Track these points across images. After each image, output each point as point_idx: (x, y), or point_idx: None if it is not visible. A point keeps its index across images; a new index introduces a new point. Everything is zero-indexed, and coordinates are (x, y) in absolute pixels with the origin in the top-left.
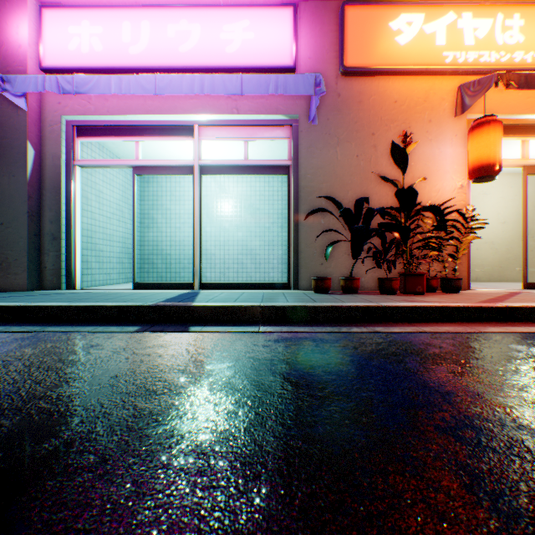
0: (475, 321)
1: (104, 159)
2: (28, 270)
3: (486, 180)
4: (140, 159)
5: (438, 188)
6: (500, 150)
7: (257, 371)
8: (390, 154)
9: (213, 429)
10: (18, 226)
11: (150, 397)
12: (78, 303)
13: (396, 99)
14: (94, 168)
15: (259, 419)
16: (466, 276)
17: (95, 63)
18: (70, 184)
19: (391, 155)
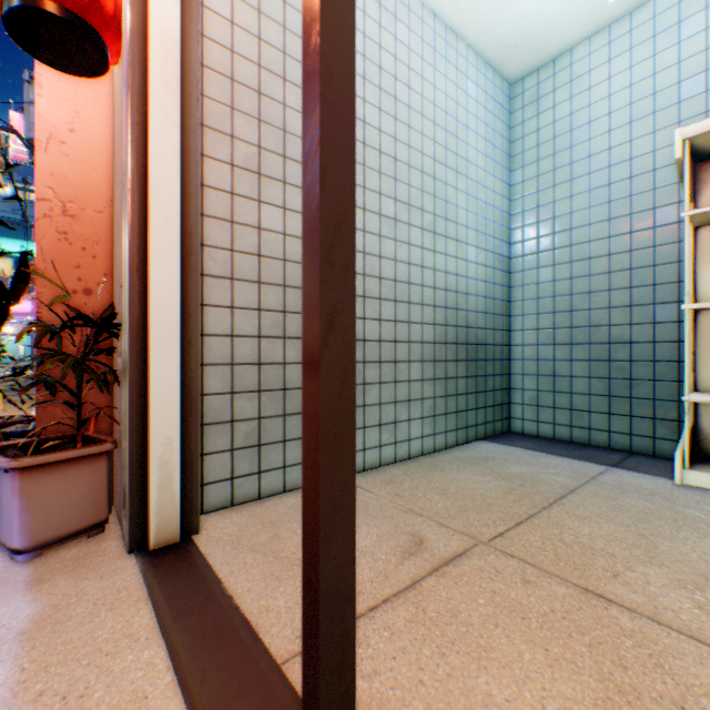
0: None
1: None
2: None
3: None
4: None
5: None
6: None
7: None
8: None
9: None
10: None
11: None
12: None
13: None
14: None
15: None
16: None
17: None
18: None
19: None
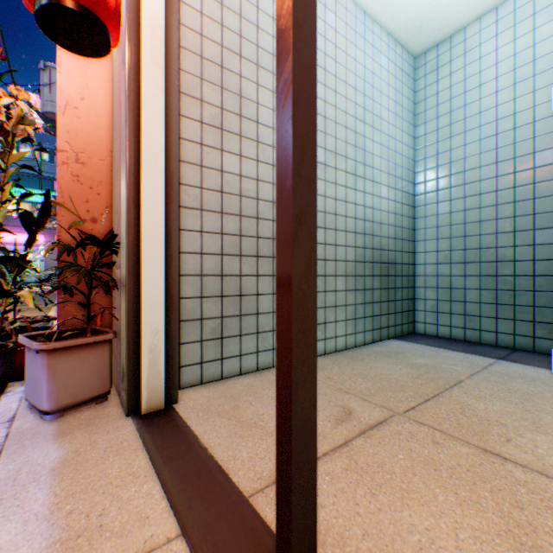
0: None
1: None
2: None
3: None
4: None
5: None
6: None
7: None
8: None
9: None
10: None
11: None
12: None
13: None
14: None
15: None
16: None
17: None
18: None
19: None
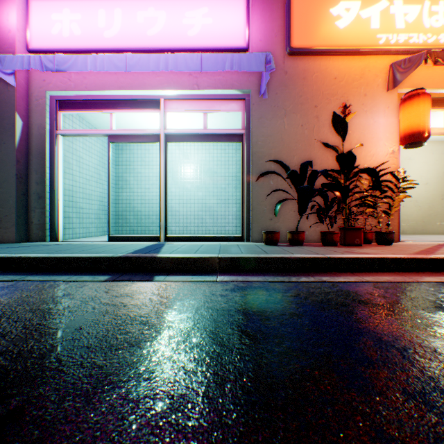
0: (411, 271)
1: (84, 129)
2: (17, 225)
3: (415, 145)
4: (113, 128)
5: (372, 153)
6: (428, 119)
7: (216, 323)
8: (332, 123)
9: (170, 393)
10: (8, 187)
11: (110, 353)
12: (56, 254)
13: (336, 76)
14: (74, 137)
15: (218, 380)
16: (397, 230)
17: (75, 46)
18: (53, 150)
19: (332, 124)
